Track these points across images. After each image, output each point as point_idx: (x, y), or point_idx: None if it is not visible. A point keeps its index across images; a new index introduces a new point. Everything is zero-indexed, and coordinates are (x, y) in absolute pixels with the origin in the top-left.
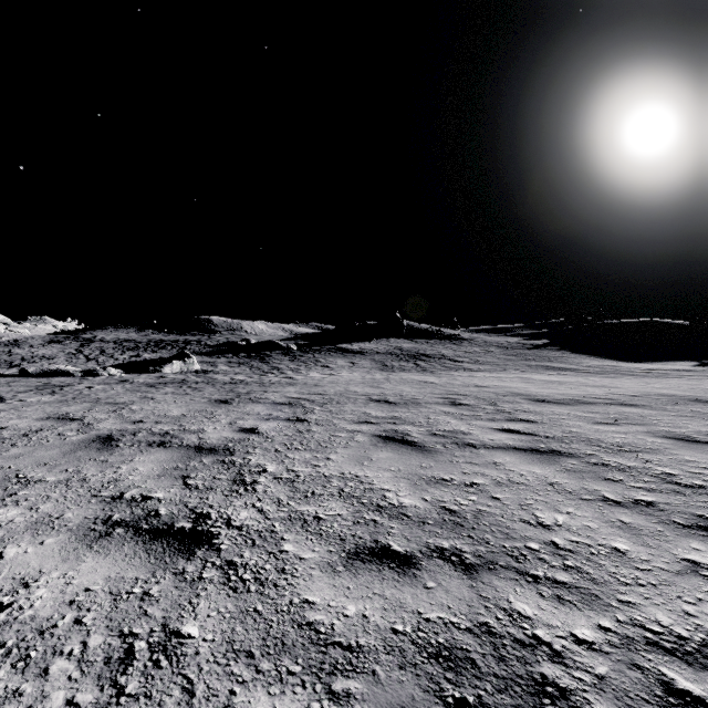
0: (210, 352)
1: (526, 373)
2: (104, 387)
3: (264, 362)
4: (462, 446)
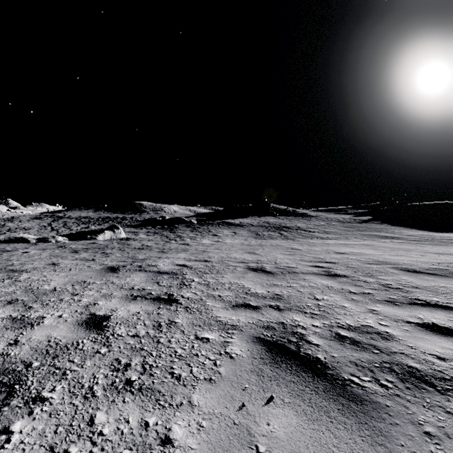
0: (137, 225)
1: (365, 240)
2: (36, 252)
3: (172, 232)
4: (409, 381)
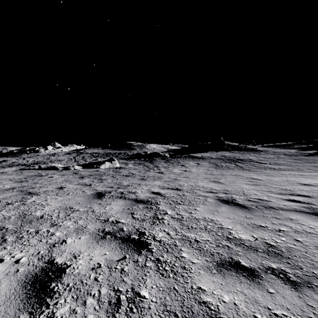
0: (128, 158)
1: None
2: (57, 177)
3: (151, 163)
4: None
